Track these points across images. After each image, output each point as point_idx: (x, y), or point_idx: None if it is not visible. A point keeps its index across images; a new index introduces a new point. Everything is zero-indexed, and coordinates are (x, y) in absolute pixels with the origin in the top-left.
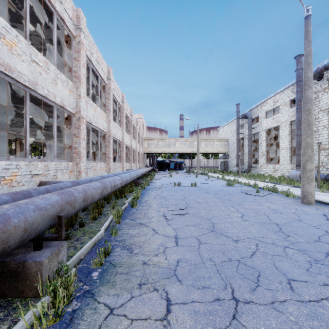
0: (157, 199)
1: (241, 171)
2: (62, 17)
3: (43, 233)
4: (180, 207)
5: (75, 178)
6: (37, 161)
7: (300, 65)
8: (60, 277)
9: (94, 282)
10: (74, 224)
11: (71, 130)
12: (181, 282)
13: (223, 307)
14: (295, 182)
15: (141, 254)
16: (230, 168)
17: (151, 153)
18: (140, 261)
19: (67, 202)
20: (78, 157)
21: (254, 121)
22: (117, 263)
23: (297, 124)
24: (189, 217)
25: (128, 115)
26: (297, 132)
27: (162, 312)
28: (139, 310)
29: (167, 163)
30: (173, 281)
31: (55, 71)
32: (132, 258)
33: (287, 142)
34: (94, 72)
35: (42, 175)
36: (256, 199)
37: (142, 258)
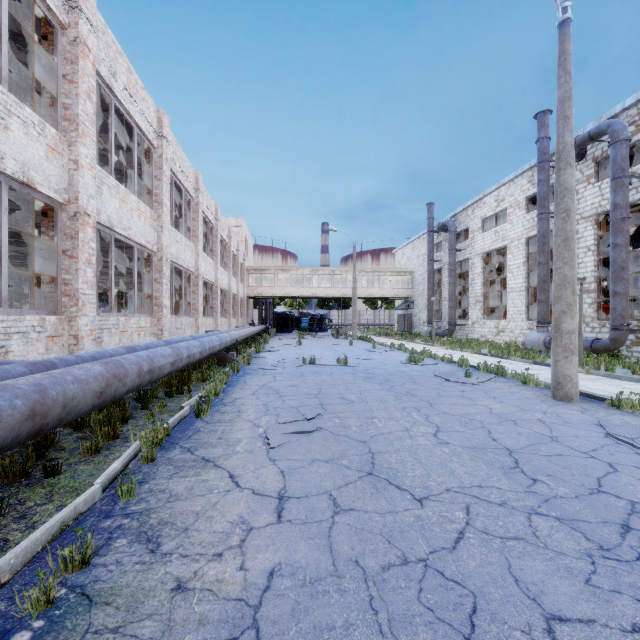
0: (260, 396)
1: (436, 333)
2: None
3: None
4: (306, 414)
5: (65, 352)
6: None
7: (546, 131)
8: None
9: None
10: (33, 469)
11: (56, 242)
12: None
13: None
14: (536, 354)
15: (178, 554)
16: (415, 327)
17: (262, 297)
18: (169, 582)
19: None
20: (74, 304)
21: (460, 238)
22: (101, 594)
23: (539, 243)
24: (322, 439)
25: (211, 219)
26: (539, 259)
27: None
28: None
29: (295, 317)
30: None
31: (3, 96)
32: (151, 570)
33: (520, 277)
34: (124, 118)
35: None
36: (464, 392)
37: (178, 570)
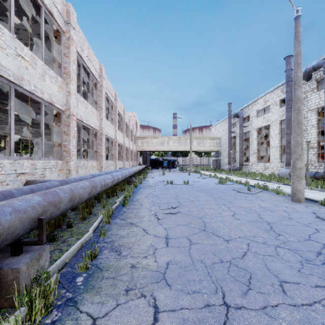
0: (149, 198)
1: (233, 169)
2: (51, 11)
3: (28, 234)
4: (172, 206)
5: (65, 177)
6: (23, 159)
7: (290, 66)
8: (39, 286)
9: (78, 288)
10: (62, 225)
11: (61, 128)
12: (170, 287)
13: (213, 313)
14: (285, 179)
15: (129, 256)
16: (222, 166)
17: (144, 151)
18: (128, 264)
19: (50, 203)
20: (68, 155)
21: (245, 120)
22: (104, 267)
23: (287, 123)
24: (181, 216)
25: (121, 113)
26: (287, 131)
27: (149, 321)
28: (124, 319)
29: (160, 161)
30: (162, 286)
31: (43, 66)
32: (120, 261)
33: (277, 140)
34: (86, 69)
35: (28, 173)
36: (247, 197)
37: (131, 261)
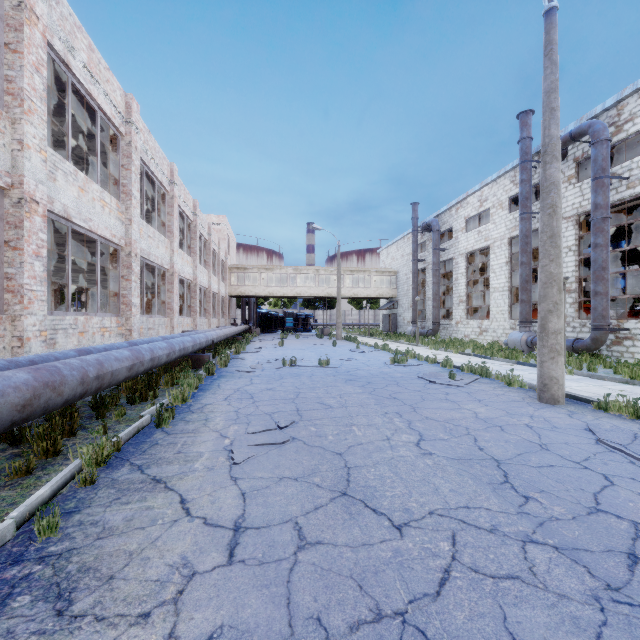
0: (232, 401)
1: (420, 333)
2: None
3: None
4: (279, 422)
5: (7, 356)
6: None
7: (528, 131)
8: None
9: None
10: None
11: None
12: None
13: None
14: (519, 354)
15: (92, 617)
16: (400, 327)
17: (245, 297)
18: None
19: None
20: (18, 301)
21: (444, 238)
22: None
23: (522, 242)
24: (294, 452)
25: (188, 214)
26: (522, 259)
27: None
28: None
29: (279, 317)
30: None
31: None
32: None
33: (503, 277)
34: (85, 99)
35: None
36: (449, 395)
37: None
